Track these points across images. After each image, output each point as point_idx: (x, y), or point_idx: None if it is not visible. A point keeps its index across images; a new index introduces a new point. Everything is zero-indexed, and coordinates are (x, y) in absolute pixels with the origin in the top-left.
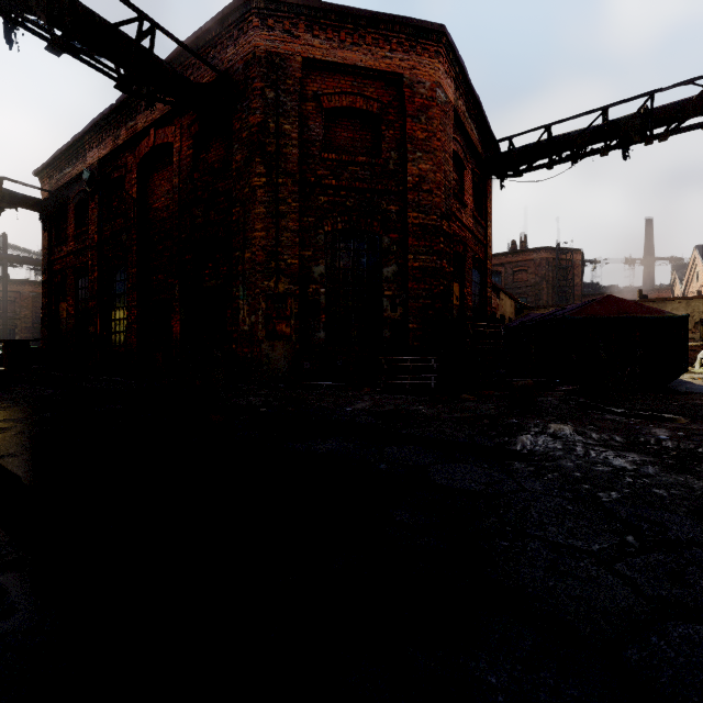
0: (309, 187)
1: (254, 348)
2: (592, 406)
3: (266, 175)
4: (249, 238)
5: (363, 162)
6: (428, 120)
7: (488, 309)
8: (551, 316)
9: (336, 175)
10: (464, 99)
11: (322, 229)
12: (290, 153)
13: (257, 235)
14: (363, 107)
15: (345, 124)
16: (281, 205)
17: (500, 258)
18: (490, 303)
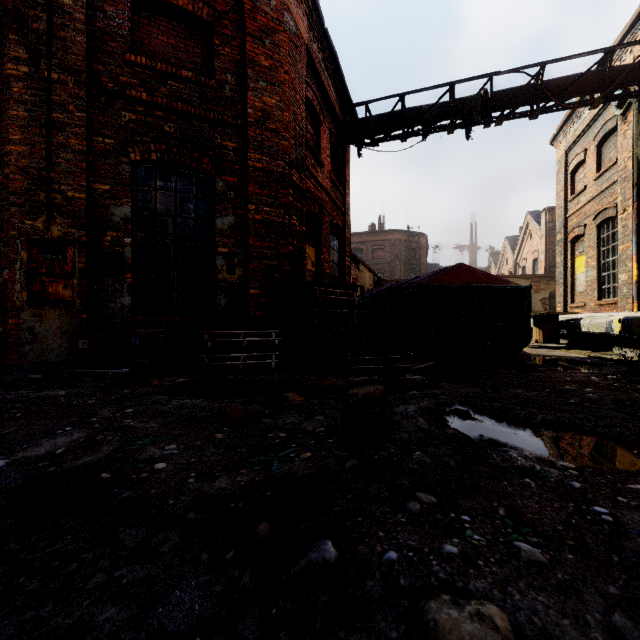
0: (105, 95)
1: (6, 319)
2: (475, 420)
3: (29, 62)
4: (0, 154)
5: (188, 77)
6: (274, 46)
7: (347, 278)
8: (406, 285)
9: (149, 87)
10: (319, 45)
11: (127, 156)
12: (72, 39)
13: (12, 149)
14: (188, 6)
15: (164, 25)
16: (56, 112)
17: (362, 237)
18: (349, 273)
